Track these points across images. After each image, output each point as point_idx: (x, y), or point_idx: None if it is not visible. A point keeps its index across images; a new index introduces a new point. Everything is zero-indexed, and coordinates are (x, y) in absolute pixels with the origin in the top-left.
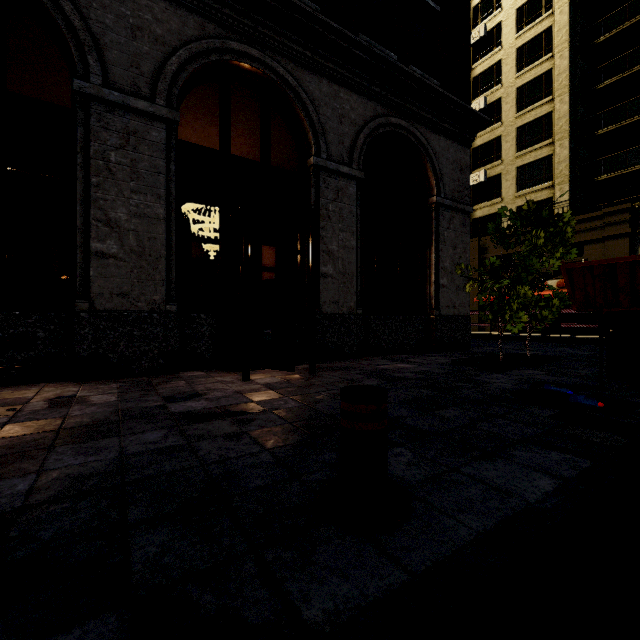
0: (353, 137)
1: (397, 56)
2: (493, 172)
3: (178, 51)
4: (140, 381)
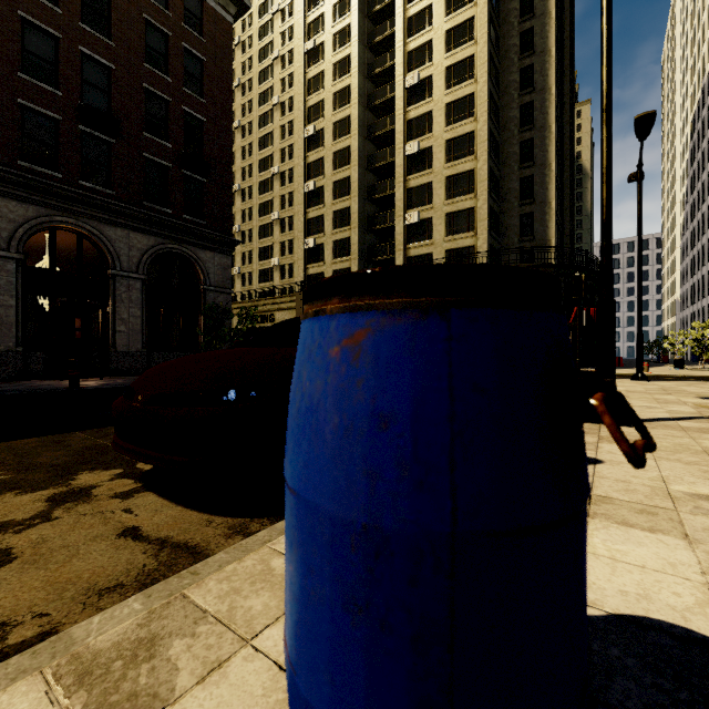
0: (140, 257)
1: (173, 210)
2: (320, 241)
3: (24, 225)
4: (3, 383)
